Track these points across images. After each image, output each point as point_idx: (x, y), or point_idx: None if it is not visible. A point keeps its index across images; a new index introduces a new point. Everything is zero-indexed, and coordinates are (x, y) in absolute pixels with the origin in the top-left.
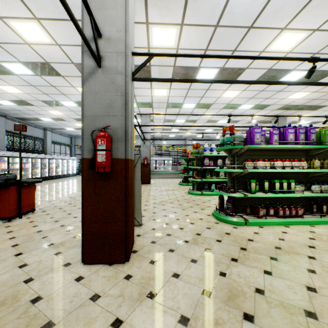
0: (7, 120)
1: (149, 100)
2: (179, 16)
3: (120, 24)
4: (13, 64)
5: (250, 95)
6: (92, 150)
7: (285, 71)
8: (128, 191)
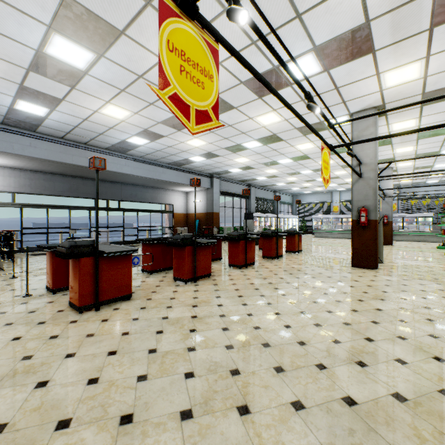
0: (255, 189)
1: (390, 157)
2: (416, 115)
3: (371, 156)
4: (283, 160)
5: None
6: (356, 216)
7: None
8: (376, 236)
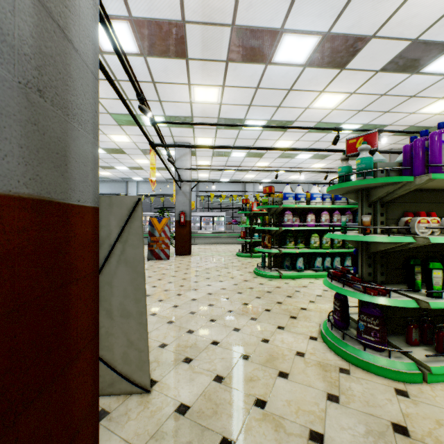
0: None
1: (187, 112)
2: None
3: None
4: None
5: (360, 105)
6: None
7: (441, 48)
8: None
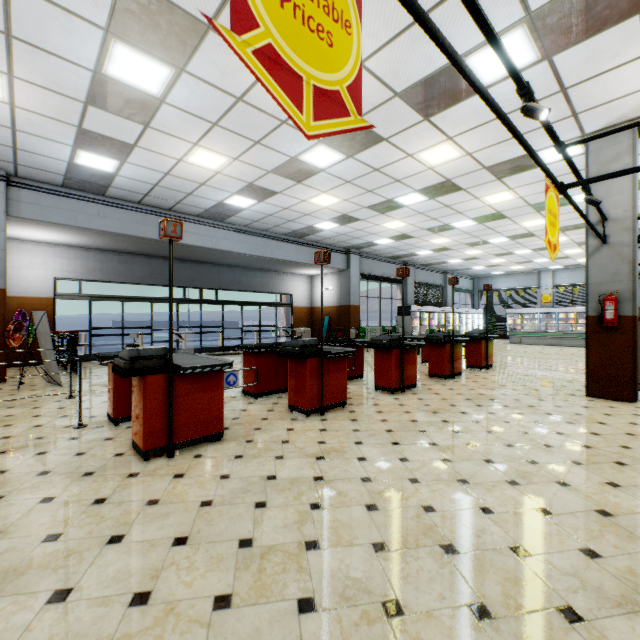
0: (414, 269)
1: None
2: None
3: (626, 205)
4: (461, 222)
5: None
6: (596, 310)
7: None
8: (634, 344)
